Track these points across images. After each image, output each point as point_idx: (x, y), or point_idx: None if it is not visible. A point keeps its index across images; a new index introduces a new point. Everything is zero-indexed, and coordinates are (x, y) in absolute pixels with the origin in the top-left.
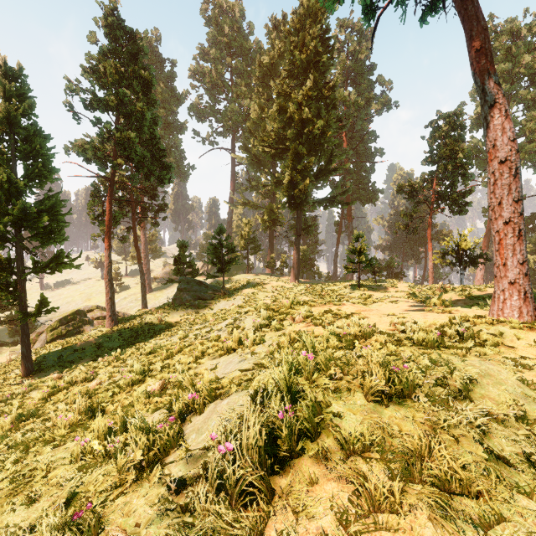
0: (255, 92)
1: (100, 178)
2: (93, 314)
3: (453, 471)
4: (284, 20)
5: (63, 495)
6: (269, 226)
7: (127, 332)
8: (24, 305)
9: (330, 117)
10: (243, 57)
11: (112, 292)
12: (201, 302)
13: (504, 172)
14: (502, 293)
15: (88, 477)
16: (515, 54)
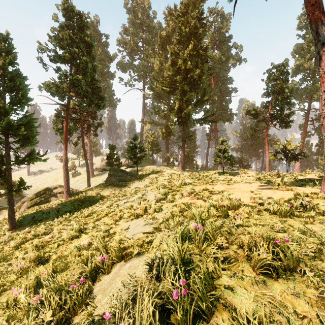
0: (157, 53)
1: (61, 106)
2: (57, 190)
3: None
4: (175, 9)
5: None
6: (166, 136)
7: (76, 202)
8: (10, 184)
9: (204, 67)
10: (150, 32)
11: (68, 176)
12: (123, 183)
13: None
14: None
15: None
16: None
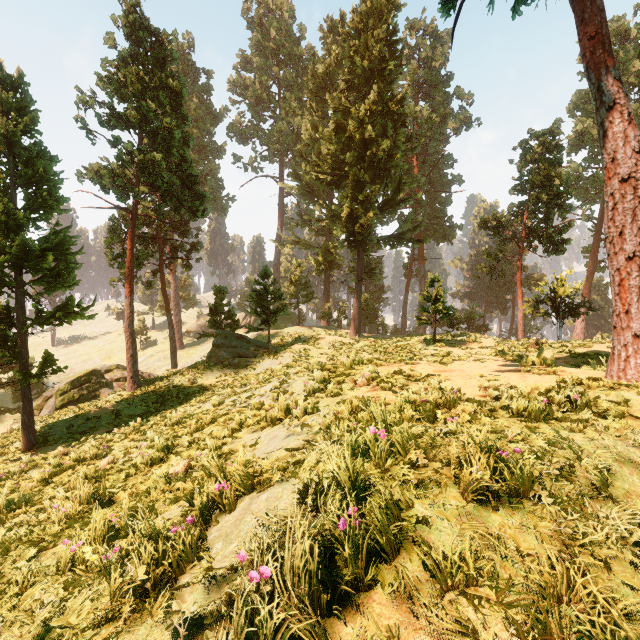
0: (307, 108)
1: (121, 211)
2: (112, 375)
3: (612, 623)
4: (342, 21)
5: (26, 637)
6: (324, 269)
7: (152, 397)
8: (26, 363)
9: (398, 137)
10: (293, 66)
11: (134, 348)
12: (241, 361)
13: (627, 192)
14: (624, 349)
15: (69, 605)
16: (623, 60)
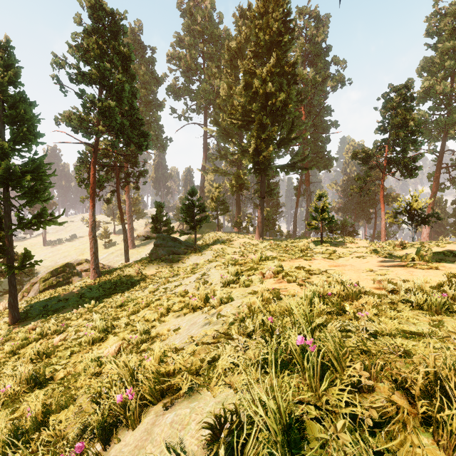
0: (224, 73)
1: (88, 147)
2: (82, 267)
3: None
4: (249, 9)
5: None
6: (236, 190)
7: (107, 284)
8: (11, 258)
9: (291, 91)
10: (213, 43)
11: (96, 247)
12: (175, 257)
13: None
14: None
15: None
16: None
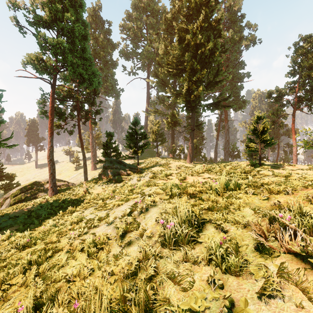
0: (162, 38)
1: None
2: None
3: None
4: None
5: None
6: (171, 126)
7: (57, 202)
8: None
9: (217, 42)
10: (154, 17)
11: (53, 169)
12: (119, 177)
13: None
14: None
15: None
16: None
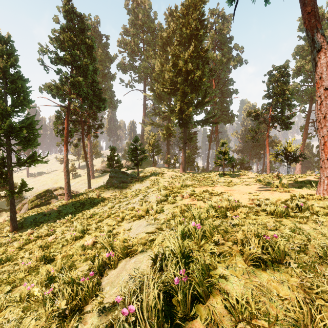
0: (158, 55)
1: (62, 108)
2: (57, 192)
3: None
4: (176, 10)
5: None
6: (166, 138)
7: (77, 204)
8: (12, 186)
9: (205, 69)
10: (150, 33)
11: (68, 178)
12: (124, 185)
13: None
14: (326, 179)
15: (23, 323)
16: None
